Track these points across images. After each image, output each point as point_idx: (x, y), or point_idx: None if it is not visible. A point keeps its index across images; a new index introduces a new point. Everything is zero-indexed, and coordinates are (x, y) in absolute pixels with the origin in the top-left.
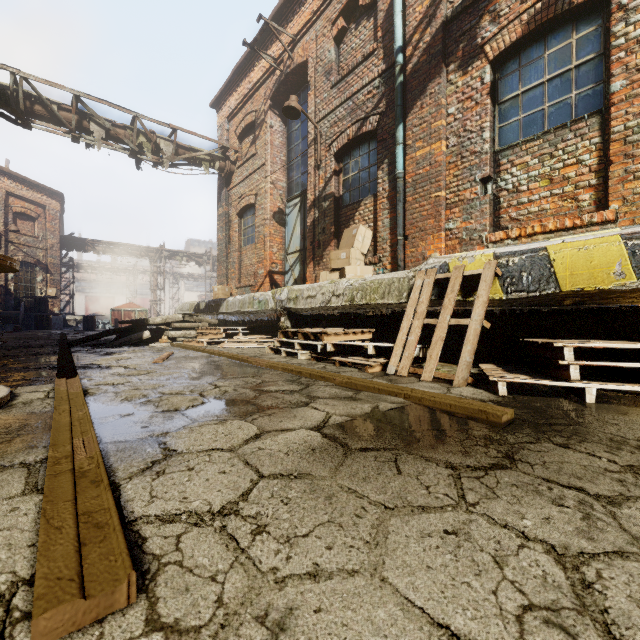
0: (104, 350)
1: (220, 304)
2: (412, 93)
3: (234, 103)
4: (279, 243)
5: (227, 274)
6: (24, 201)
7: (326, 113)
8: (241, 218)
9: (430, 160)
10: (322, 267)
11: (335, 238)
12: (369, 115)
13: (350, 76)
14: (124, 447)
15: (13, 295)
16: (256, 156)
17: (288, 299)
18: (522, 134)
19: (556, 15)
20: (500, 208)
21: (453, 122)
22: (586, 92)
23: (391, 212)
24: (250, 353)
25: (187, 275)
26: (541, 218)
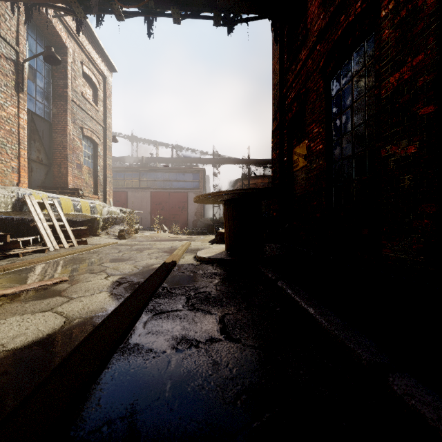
0: None
1: None
2: None
3: None
4: None
5: None
6: None
7: None
8: None
9: None
10: None
11: None
12: None
13: None
14: (177, 248)
15: None
16: None
17: None
18: None
19: None
20: None
21: None
22: None
23: None
24: None
25: None
26: None
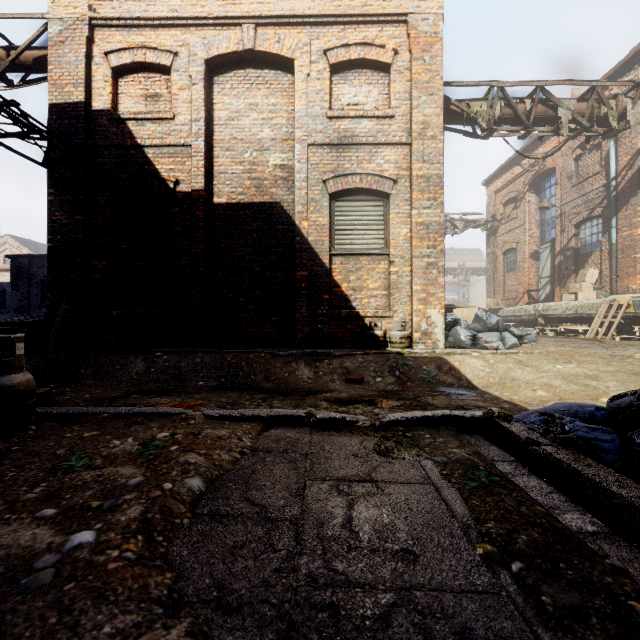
0: None
1: (497, 311)
2: (620, 202)
3: (500, 184)
4: (534, 272)
5: (494, 291)
6: None
7: (568, 201)
8: (504, 255)
9: (630, 238)
10: (565, 289)
11: (574, 273)
12: (596, 207)
13: (584, 182)
14: None
15: None
16: (517, 218)
17: (542, 310)
18: None
19: None
20: None
21: None
22: None
23: (610, 261)
24: None
25: None
26: None
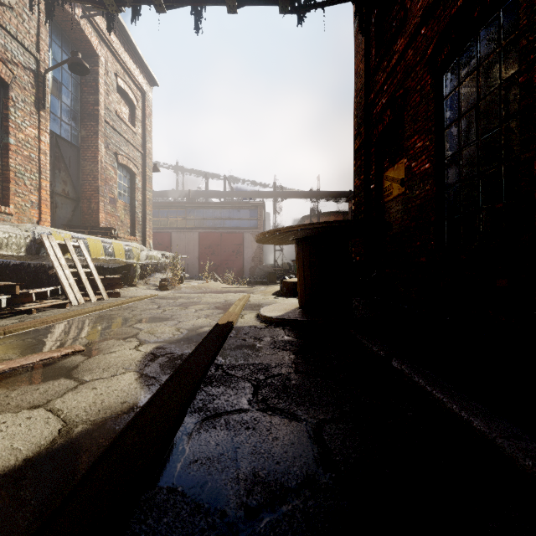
0: None
1: None
2: None
3: None
4: None
5: None
6: None
7: None
8: None
9: None
10: None
11: None
12: None
13: None
14: (232, 303)
15: None
16: None
17: None
18: None
19: None
20: None
21: None
22: None
23: None
24: None
25: None
26: None
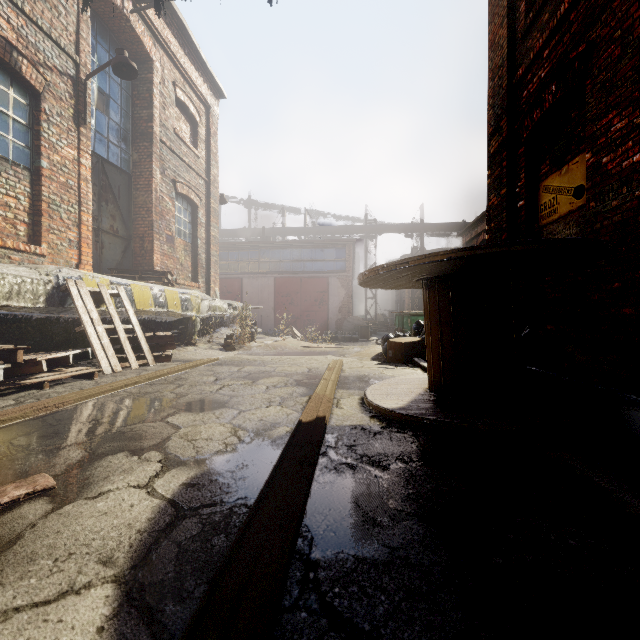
0: None
1: None
2: None
3: None
4: None
5: None
6: None
7: None
8: None
9: None
10: None
11: None
12: None
13: None
14: (319, 373)
15: None
16: None
17: None
18: None
19: (10, 64)
20: None
21: None
22: (20, 146)
23: None
24: None
25: None
26: None
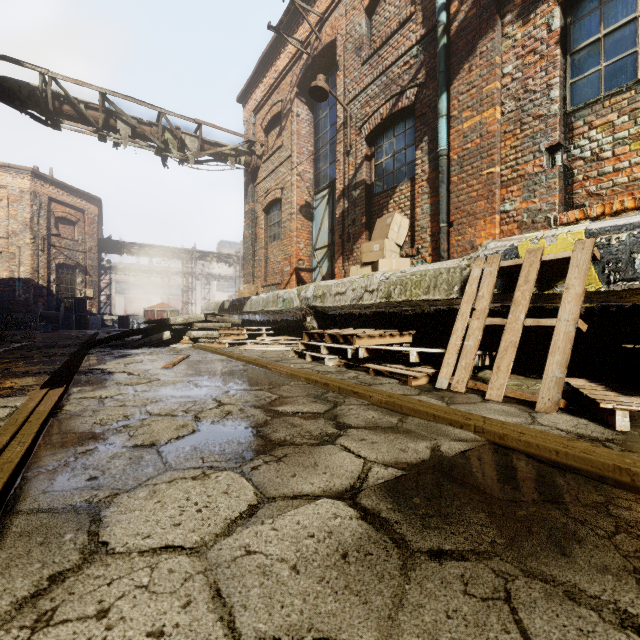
0: (122, 351)
1: (244, 303)
2: (458, 55)
3: (260, 95)
4: (306, 238)
5: (253, 273)
6: (65, 206)
7: (356, 93)
8: (267, 214)
9: (481, 131)
10: (352, 262)
11: (366, 230)
12: (406, 88)
13: (383, 48)
14: (37, 525)
15: (55, 296)
16: (282, 148)
17: (314, 296)
18: (604, 87)
19: None
20: (573, 182)
21: (510, 83)
22: None
23: (432, 196)
24: (272, 357)
25: (218, 276)
26: (632, 190)
